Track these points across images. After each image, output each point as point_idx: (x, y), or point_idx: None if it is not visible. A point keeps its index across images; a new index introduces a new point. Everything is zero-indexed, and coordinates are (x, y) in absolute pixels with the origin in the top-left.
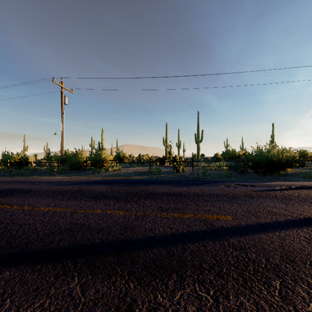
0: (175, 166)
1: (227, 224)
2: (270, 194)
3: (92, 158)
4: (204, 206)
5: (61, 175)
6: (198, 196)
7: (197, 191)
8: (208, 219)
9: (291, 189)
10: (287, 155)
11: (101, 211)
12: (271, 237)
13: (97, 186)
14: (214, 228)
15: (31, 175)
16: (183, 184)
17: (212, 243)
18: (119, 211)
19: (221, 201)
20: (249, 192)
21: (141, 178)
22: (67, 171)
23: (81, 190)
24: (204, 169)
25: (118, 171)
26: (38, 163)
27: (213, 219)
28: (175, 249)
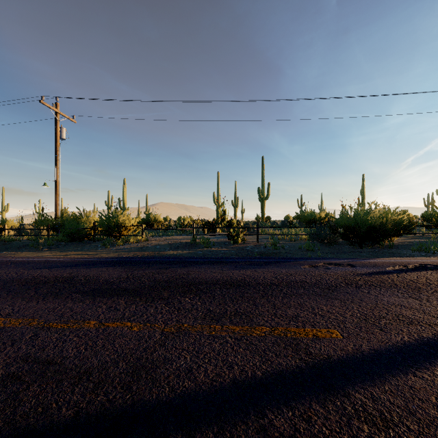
0: (232, 234)
1: (336, 350)
2: (384, 280)
3: (103, 223)
4: (287, 308)
5: (51, 249)
6: (271, 286)
7: (269, 277)
8: (299, 338)
9: (410, 270)
10: (391, 218)
11: (96, 325)
12: (432, 383)
13: (105, 270)
14: (315, 361)
15: (0, 251)
16: (245, 264)
17: (320, 406)
18: (131, 323)
19: (312, 296)
20: (351, 277)
21: (180, 253)
22: (62, 244)
23: (73, 278)
24: (275, 239)
25: (144, 243)
26: (19, 230)
27: (307, 338)
28: (243, 433)
